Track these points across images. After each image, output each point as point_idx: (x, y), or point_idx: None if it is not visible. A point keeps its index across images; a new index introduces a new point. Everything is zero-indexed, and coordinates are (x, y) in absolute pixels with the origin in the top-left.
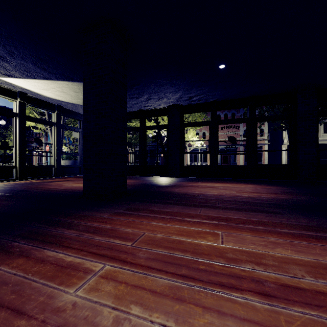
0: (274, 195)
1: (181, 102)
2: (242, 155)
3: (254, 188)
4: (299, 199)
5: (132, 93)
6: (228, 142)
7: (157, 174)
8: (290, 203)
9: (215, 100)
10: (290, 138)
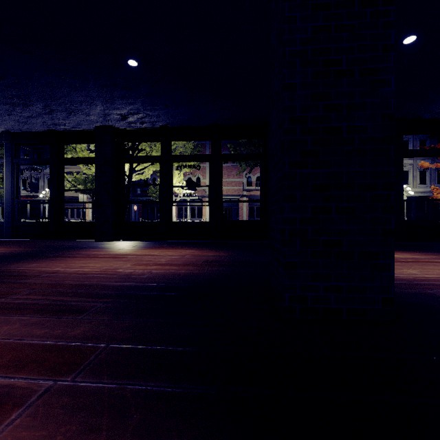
0: (178, 268)
1: (114, 124)
2: (245, 208)
3: (179, 256)
4: (201, 273)
5: (4, 94)
6: (229, 191)
7: (81, 236)
8: (163, 284)
9: (167, 125)
10: (261, 185)
